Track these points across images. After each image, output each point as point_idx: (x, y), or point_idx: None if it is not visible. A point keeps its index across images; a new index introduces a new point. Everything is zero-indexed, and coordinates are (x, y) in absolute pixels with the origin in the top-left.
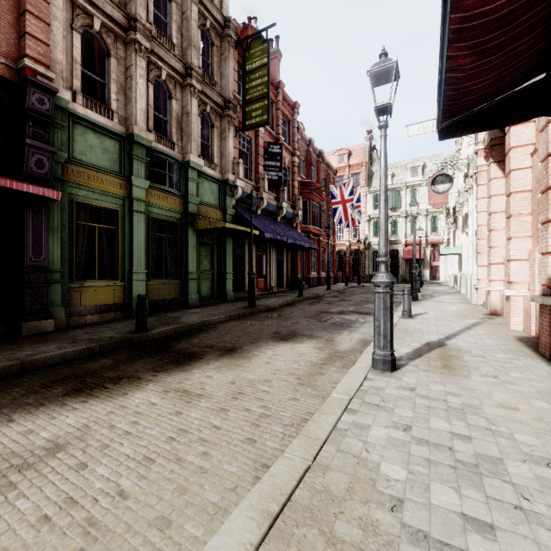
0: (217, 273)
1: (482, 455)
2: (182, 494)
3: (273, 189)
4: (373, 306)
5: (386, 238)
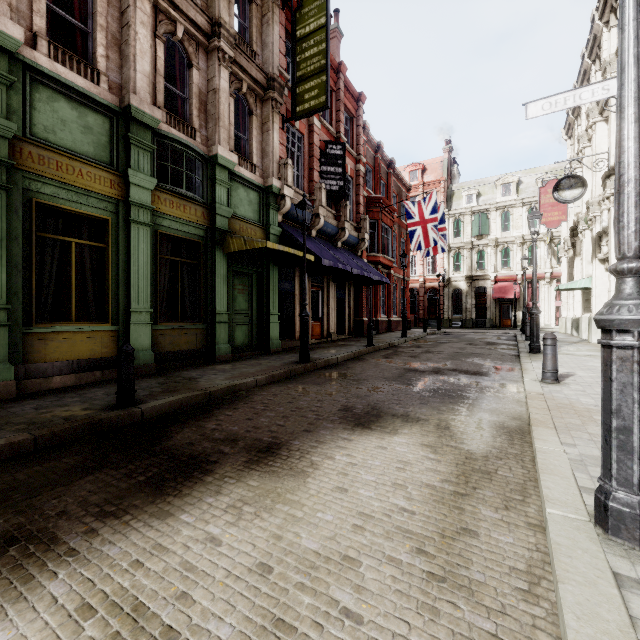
0: (257, 314)
1: None
2: None
3: (332, 205)
4: (478, 362)
5: None
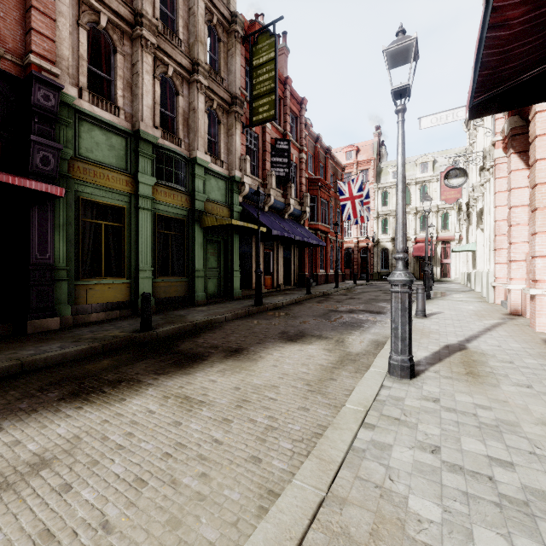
0: (224, 270)
1: (531, 489)
2: (174, 529)
3: (280, 186)
4: (383, 305)
5: (404, 233)
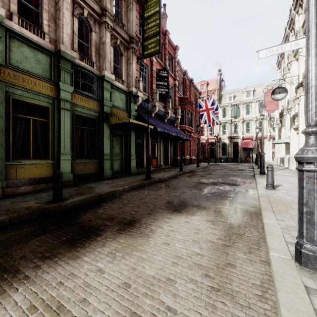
0: (124, 155)
1: None
2: None
3: (162, 101)
4: (234, 179)
5: None
